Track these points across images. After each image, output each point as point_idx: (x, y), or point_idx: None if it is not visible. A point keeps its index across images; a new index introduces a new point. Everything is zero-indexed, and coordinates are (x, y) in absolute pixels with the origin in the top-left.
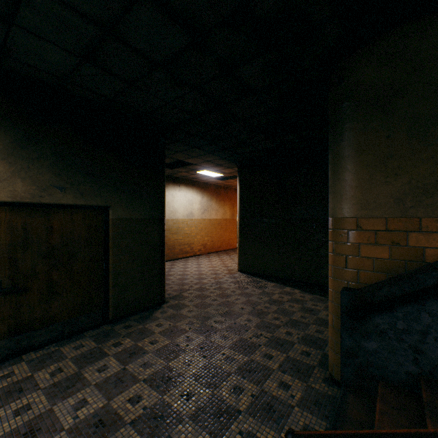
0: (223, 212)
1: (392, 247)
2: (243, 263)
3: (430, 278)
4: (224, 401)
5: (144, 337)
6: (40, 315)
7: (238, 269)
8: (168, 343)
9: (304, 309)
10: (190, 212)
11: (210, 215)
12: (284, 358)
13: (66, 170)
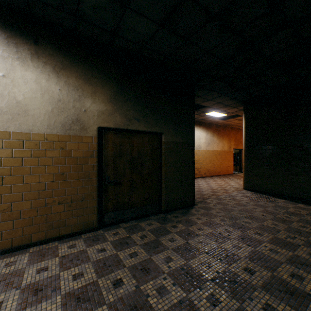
0: (222, 145)
1: None
2: (249, 183)
3: None
4: (287, 283)
5: (191, 224)
6: (127, 200)
7: (243, 188)
8: (212, 231)
9: None
10: (198, 145)
11: (212, 148)
12: None
13: (140, 108)
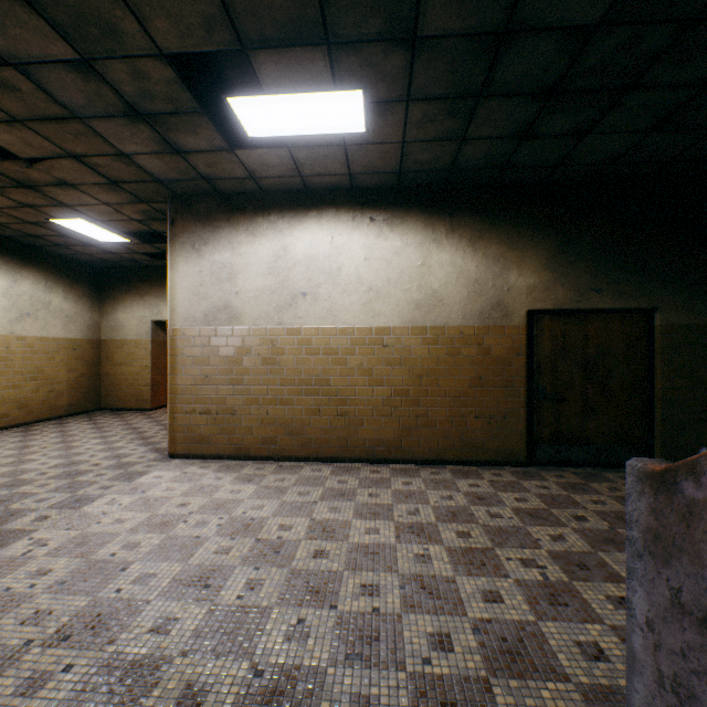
0: None
1: None
2: None
3: None
4: None
5: None
6: (575, 430)
7: None
8: None
9: None
10: None
11: None
12: None
13: (601, 268)
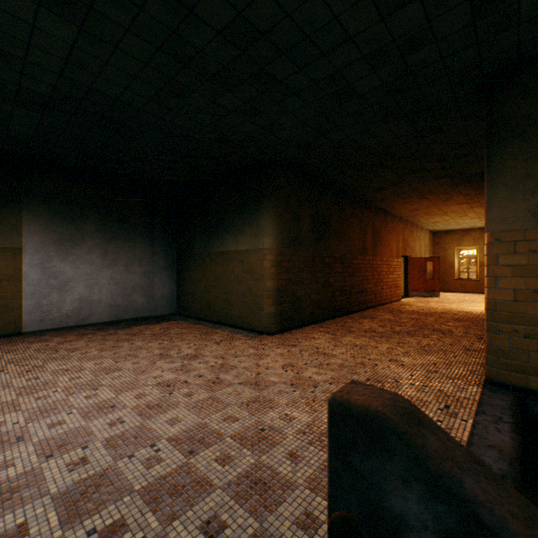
0: None
1: None
2: None
3: None
4: None
5: None
6: None
7: None
8: None
9: None
10: None
11: None
12: None
13: None
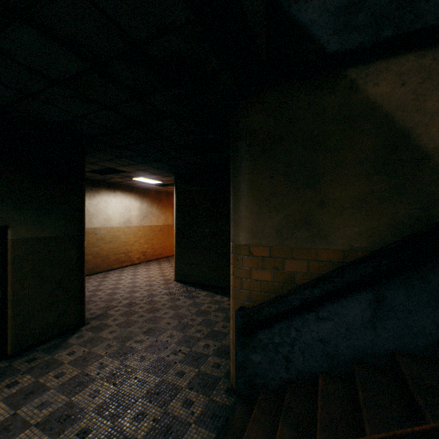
0: (165, 218)
1: (274, 271)
2: (180, 273)
3: (296, 299)
4: (123, 432)
5: (49, 370)
6: None
7: (175, 279)
8: (77, 374)
9: (227, 318)
10: (127, 219)
11: (150, 222)
12: (195, 374)
13: None
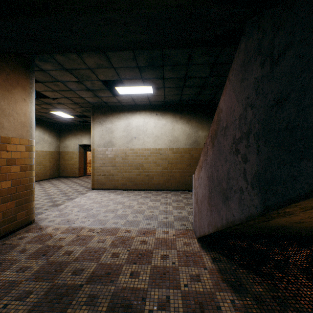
0: None
1: None
2: None
3: None
4: None
5: None
6: None
7: None
8: None
9: None
10: None
11: None
12: None
13: None
